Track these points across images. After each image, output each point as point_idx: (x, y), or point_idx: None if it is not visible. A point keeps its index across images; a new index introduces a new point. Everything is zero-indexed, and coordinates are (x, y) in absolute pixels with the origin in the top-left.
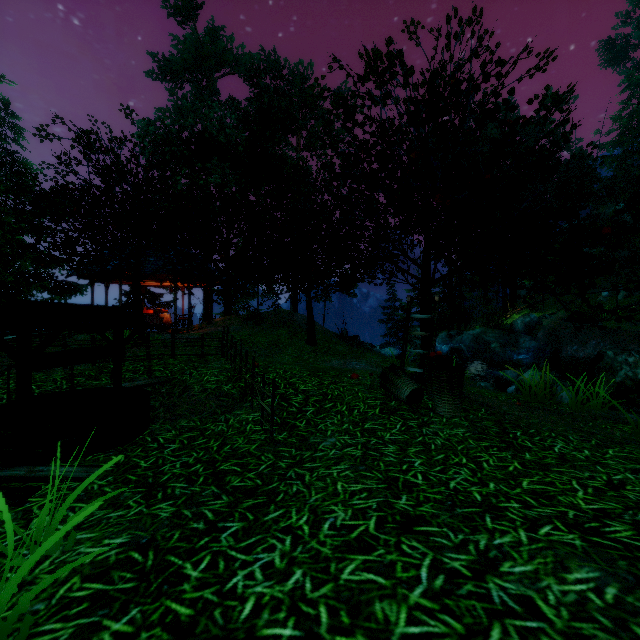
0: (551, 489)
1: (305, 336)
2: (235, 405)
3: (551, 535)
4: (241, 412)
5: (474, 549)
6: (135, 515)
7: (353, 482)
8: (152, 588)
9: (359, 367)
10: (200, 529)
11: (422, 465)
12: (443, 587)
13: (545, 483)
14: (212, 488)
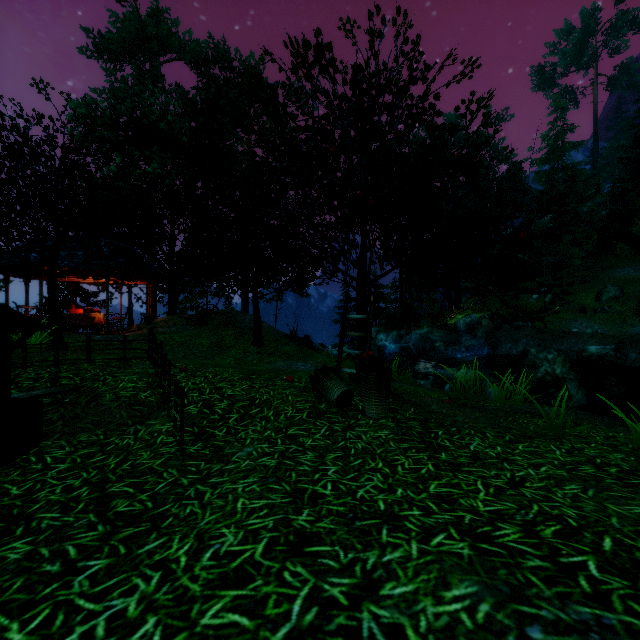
0: (456, 491)
1: (252, 337)
2: (150, 414)
3: (442, 545)
4: (155, 422)
5: (360, 570)
6: None
7: (257, 498)
8: None
9: (304, 368)
10: (52, 572)
11: (336, 473)
12: (312, 623)
13: (452, 485)
14: (90, 516)
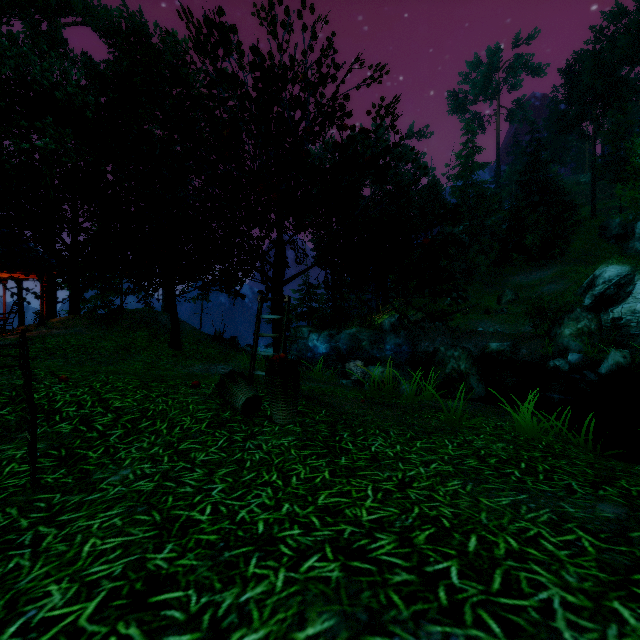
0: (344, 501)
1: (169, 338)
2: (4, 437)
3: (312, 570)
4: (9, 447)
5: (209, 618)
6: None
7: (113, 535)
8: None
9: (223, 371)
10: None
11: (221, 492)
12: None
13: (342, 494)
14: None
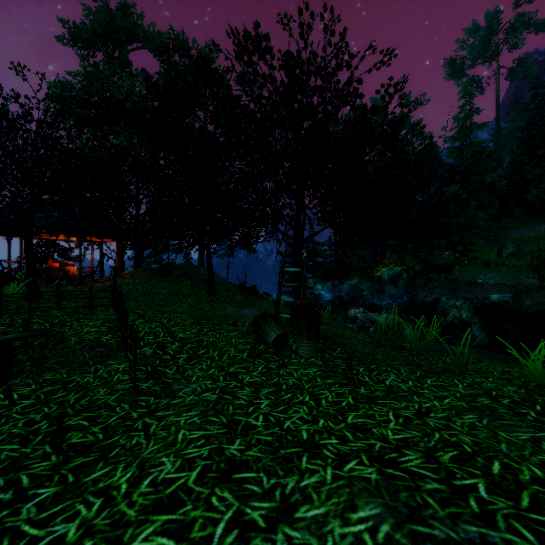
0: (370, 422)
1: (206, 287)
2: (110, 355)
3: (354, 471)
4: (114, 362)
5: (280, 494)
6: None
7: (196, 429)
8: None
9: (249, 314)
10: (4, 500)
11: (268, 406)
12: None
13: (367, 416)
14: (46, 448)
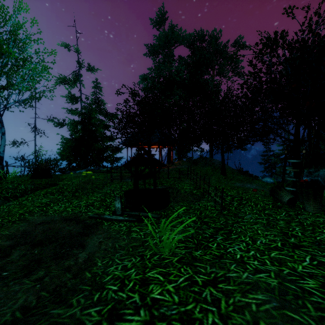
0: None
1: (220, 170)
2: (200, 199)
3: None
4: (203, 201)
5: None
6: (182, 230)
7: (265, 231)
8: (201, 247)
9: (252, 187)
10: (208, 236)
11: (300, 230)
12: (317, 264)
13: None
14: (205, 226)
